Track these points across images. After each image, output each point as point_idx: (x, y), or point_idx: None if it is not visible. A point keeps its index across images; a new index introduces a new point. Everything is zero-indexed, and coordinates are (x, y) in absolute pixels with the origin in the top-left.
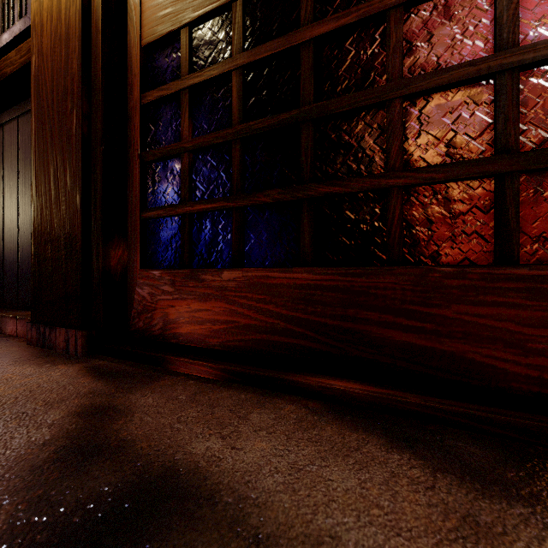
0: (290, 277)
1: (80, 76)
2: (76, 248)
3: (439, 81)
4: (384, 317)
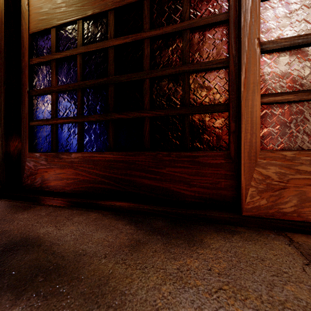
0: (103, 156)
1: None
2: None
3: (162, 73)
4: (141, 173)
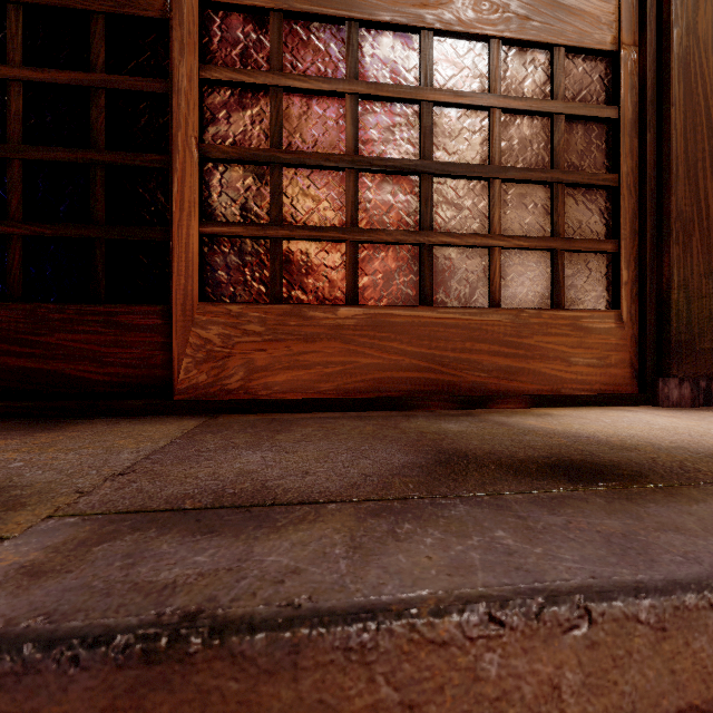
0: None
1: None
2: None
3: (49, 157)
4: None
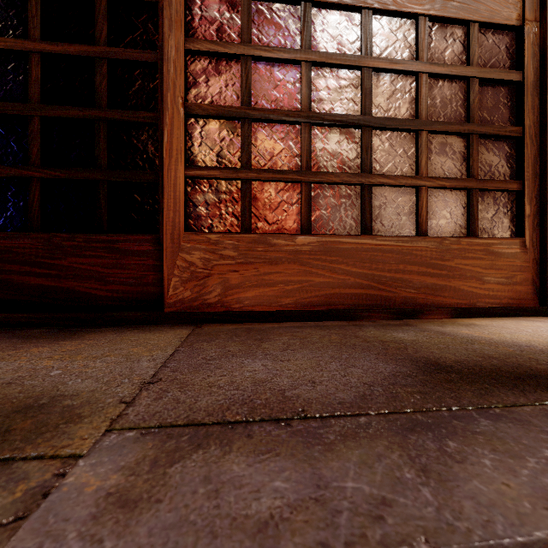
0: None
1: None
2: None
3: (62, 114)
4: (23, 268)
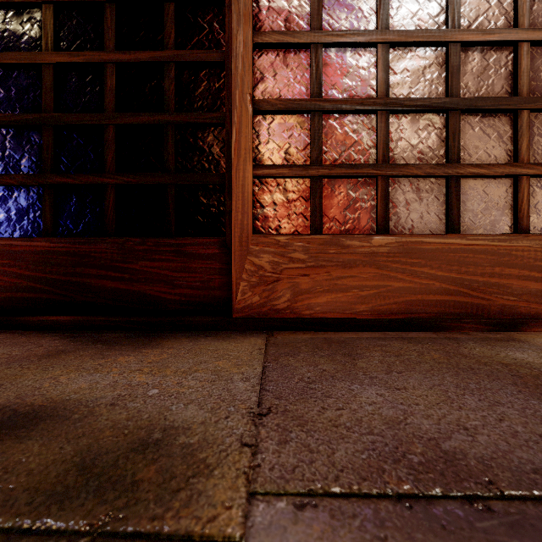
0: (32, 245)
1: None
2: None
3: (134, 121)
4: (100, 272)
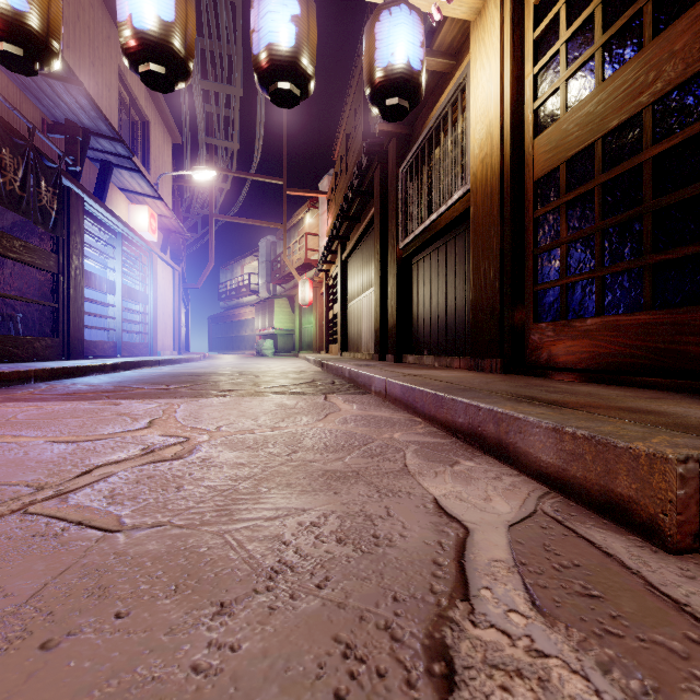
0: (633, 319)
1: (498, 216)
2: (496, 313)
3: None
4: (699, 339)
